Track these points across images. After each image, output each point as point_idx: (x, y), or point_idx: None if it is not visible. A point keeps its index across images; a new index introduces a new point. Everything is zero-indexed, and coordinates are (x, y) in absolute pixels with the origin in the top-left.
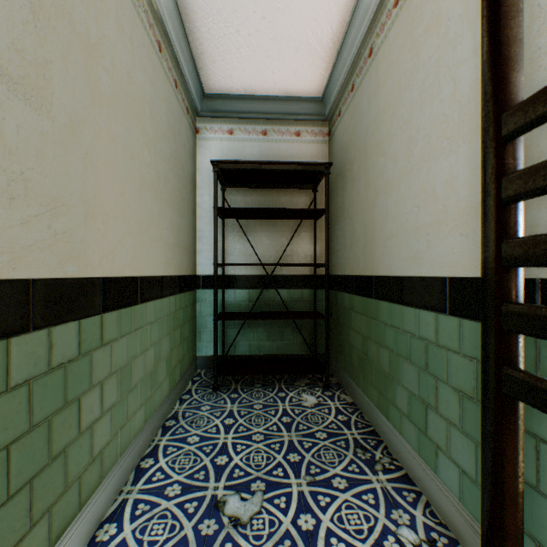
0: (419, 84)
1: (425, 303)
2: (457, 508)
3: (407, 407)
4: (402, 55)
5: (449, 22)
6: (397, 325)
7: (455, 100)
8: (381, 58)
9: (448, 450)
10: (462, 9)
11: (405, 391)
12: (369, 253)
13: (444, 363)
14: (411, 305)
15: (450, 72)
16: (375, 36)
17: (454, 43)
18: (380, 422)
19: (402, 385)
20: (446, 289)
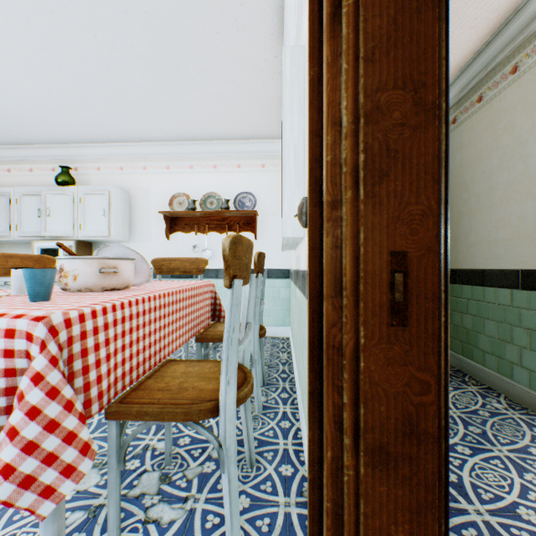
0: (498, 157)
1: (502, 284)
2: (526, 391)
3: (488, 347)
4: (484, 135)
5: (521, 132)
6: (479, 299)
7: (525, 175)
8: (464, 129)
9: (519, 363)
10: (529, 129)
11: (486, 338)
12: (452, 254)
13: (517, 316)
14: (491, 286)
15: (521, 159)
16: (459, 112)
17: (523, 144)
18: (464, 363)
19: (484, 335)
20: (518, 276)
